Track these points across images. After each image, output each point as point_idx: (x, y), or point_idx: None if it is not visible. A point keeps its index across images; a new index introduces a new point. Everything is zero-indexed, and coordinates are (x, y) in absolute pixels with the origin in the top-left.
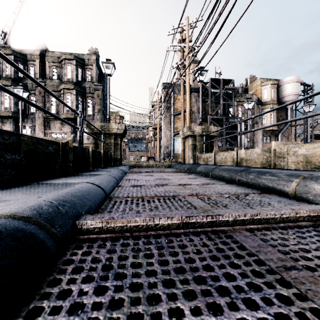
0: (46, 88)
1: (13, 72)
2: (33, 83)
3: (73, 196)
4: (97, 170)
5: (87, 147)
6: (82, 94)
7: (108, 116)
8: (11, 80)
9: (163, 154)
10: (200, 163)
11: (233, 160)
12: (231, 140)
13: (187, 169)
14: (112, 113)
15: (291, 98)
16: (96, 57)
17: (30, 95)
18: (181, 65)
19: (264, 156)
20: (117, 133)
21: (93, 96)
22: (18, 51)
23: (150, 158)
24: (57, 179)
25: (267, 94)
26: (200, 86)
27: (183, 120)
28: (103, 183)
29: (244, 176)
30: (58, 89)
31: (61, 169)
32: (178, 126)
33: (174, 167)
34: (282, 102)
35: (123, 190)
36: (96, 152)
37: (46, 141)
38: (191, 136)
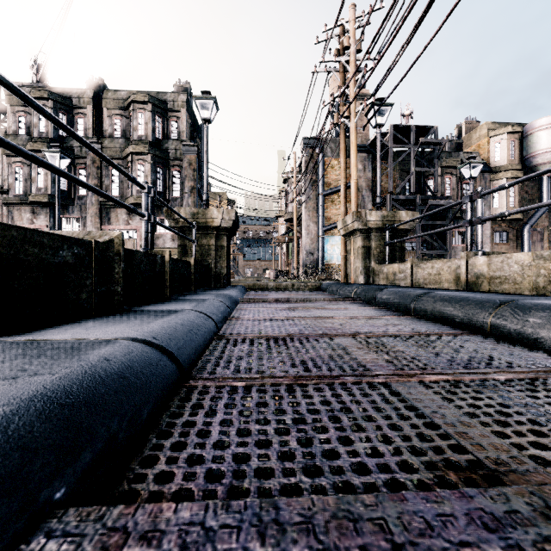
0: (64, 125)
1: (50, 128)
2: (82, 146)
3: (46, 413)
4: (180, 298)
5: (160, 252)
6: (163, 161)
7: (205, 196)
8: (48, 141)
9: (304, 265)
10: (380, 283)
11: (457, 277)
12: (431, 240)
13: (356, 295)
14: (215, 196)
15: (550, 157)
16: (187, 97)
17: (77, 166)
18: (341, 96)
19: (542, 270)
20: (222, 226)
21: (182, 165)
22: (58, 93)
23: (280, 272)
24: (72, 327)
25: (500, 151)
26: (378, 136)
27: (344, 202)
28: (178, 336)
29: (511, 317)
30: (123, 154)
31: (94, 300)
32: (332, 215)
33: (327, 290)
34: (530, 166)
35: (228, 351)
36: (180, 262)
37: (53, 238)
38: (361, 231)
